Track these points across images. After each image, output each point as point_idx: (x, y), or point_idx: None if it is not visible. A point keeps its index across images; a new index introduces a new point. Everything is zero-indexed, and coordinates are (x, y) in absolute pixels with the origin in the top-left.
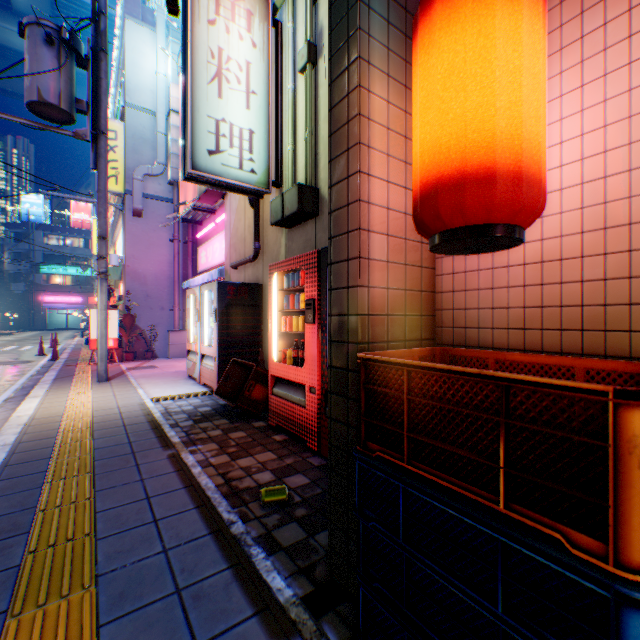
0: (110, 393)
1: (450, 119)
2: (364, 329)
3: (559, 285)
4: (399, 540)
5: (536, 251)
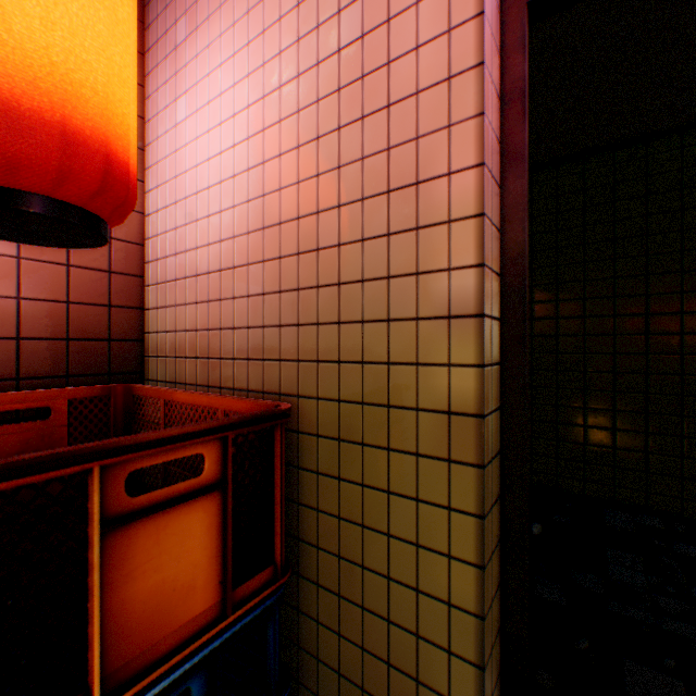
0: None
1: None
2: None
3: (234, 301)
4: None
5: (218, 256)
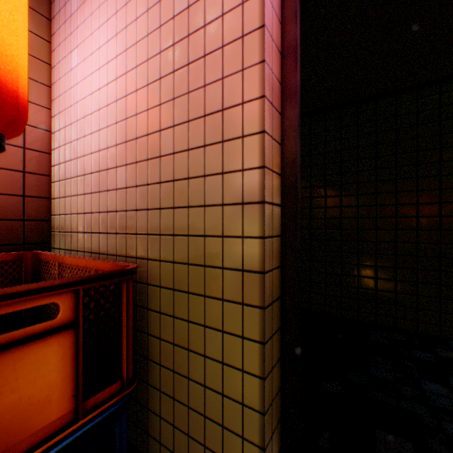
0: None
1: None
2: None
3: (108, 192)
4: None
5: (98, 161)
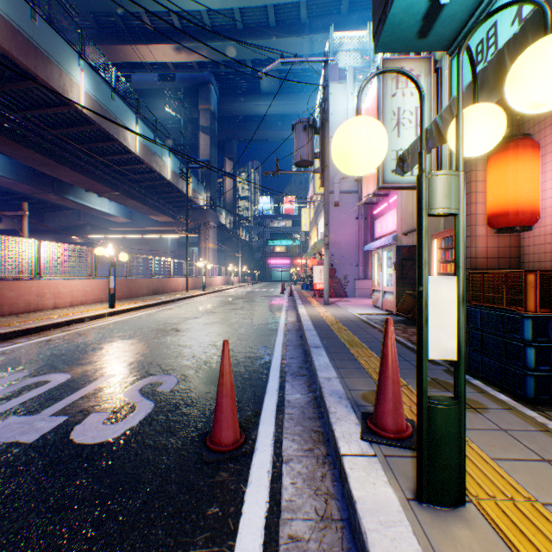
0: (333, 309)
1: (493, 196)
2: (472, 263)
3: None
4: (477, 327)
5: None
